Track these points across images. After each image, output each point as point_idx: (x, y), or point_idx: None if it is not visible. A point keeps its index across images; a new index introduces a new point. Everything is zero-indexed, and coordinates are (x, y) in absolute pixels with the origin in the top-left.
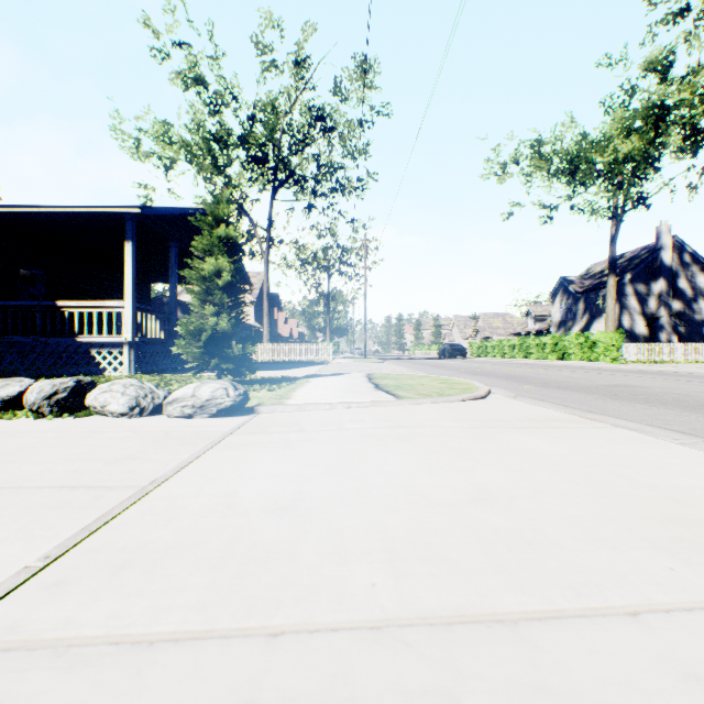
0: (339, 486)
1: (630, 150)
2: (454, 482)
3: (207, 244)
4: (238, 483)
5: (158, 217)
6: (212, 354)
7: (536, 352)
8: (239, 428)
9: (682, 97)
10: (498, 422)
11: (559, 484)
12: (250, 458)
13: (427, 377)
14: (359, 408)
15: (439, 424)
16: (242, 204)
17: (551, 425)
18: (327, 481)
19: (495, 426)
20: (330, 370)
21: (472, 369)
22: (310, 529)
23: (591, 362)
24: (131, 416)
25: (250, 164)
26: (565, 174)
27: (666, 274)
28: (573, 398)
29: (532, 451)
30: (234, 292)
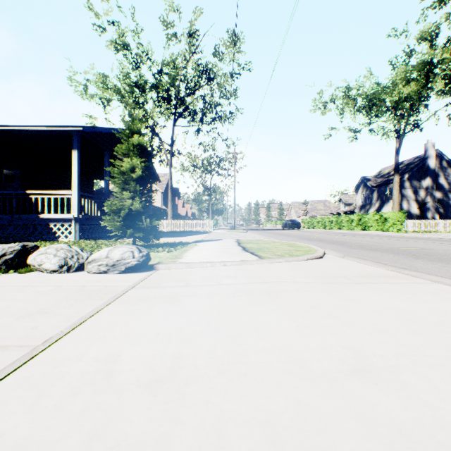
0: (216, 349)
1: (410, 92)
2: (327, 345)
3: (125, 149)
4: (123, 343)
5: (96, 134)
6: (129, 226)
7: (346, 225)
8: (139, 283)
9: (444, 56)
10: (341, 278)
11: (429, 349)
12: (141, 313)
13: (278, 242)
14: (232, 266)
15: (295, 280)
16: (154, 128)
17: (383, 280)
18: (205, 341)
19: (340, 281)
20: (211, 237)
21: (306, 236)
22: (184, 417)
23: (383, 232)
24: (60, 272)
25: (159, 102)
26: (366, 109)
27: (431, 174)
28: (386, 258)
29: (382, 307)
30: (144, 183)
